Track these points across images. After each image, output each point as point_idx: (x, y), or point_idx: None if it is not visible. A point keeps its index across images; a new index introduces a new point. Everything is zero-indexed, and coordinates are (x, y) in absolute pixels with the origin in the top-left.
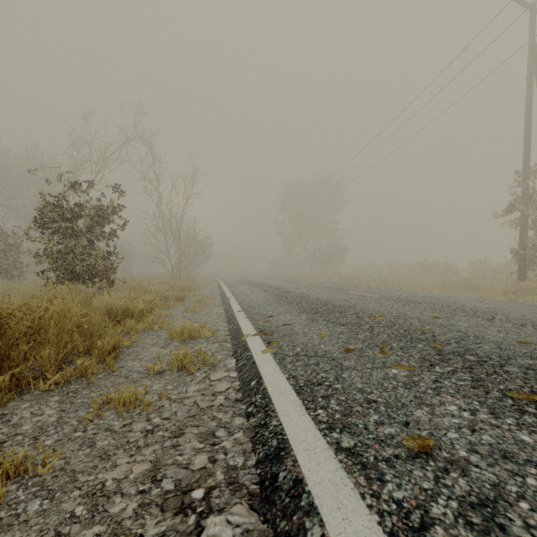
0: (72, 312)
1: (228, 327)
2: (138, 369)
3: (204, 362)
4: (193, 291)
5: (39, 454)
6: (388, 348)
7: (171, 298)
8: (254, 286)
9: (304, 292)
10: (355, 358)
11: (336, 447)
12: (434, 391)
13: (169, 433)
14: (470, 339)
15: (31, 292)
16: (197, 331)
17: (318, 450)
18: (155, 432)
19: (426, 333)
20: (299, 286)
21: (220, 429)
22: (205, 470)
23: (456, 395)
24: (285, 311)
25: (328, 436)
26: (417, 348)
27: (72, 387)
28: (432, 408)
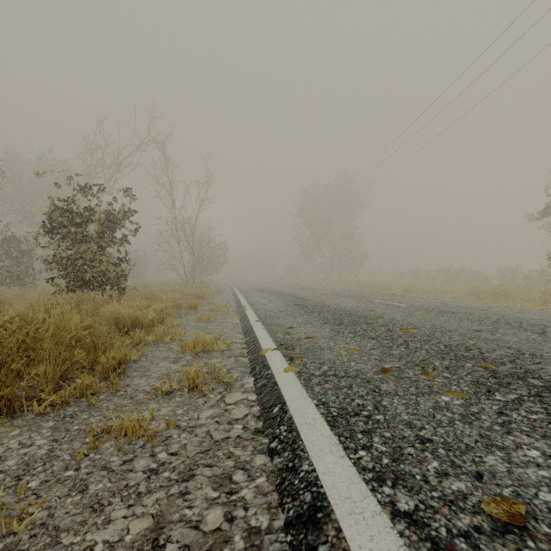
0: (71, 324)
1: (244, 339)
2: (144, 388)
3: (218, 382)
4: (207, 299)
5: (20, 501)
6: (430, 368)
7: (184, 306)
8: (271, 294)
9: (325, 300)
10: (394, 380)
11: (392, 510)
12: (502, 427)
13: (177, 474)
14: (526, 357)
15: (40, 300)
16: (211, 344)
17: (367, 513)
18: (160, 472)
19: (471, 349)
20: (318, 294)
21: (238, 471)
22: (221, 533)
23: (533, 434)
24: (306, 322)
25: (378, 492)
26: (465, 368)
27: (70, 409)
28: (507, 452)
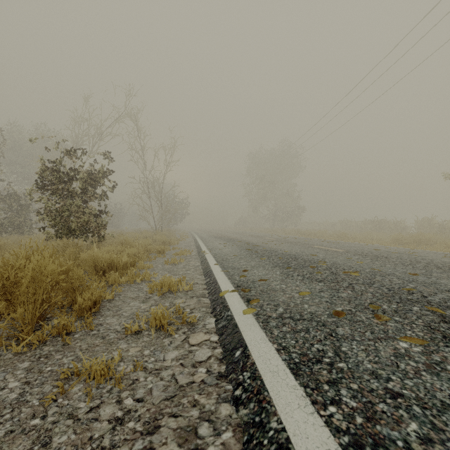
0: (48, 270)
1: (205, 281)
2: (116, 327)
3: (183, 322)
4: (172, 244)
5: None
6: (380, 311)
7: (153, 251)
8: (226, 240)
9: (272, 246)
10: (348, 324)
11: None
12: None
13: (142, 425)
14: None
15: (34, 245)
16: (176, 285)
17: None
18: (125, 422)
19: (414, 293)
20: (265, 240)
21: (203, 423)
22: None
23: None
24: (258, 265)
25: None
26: (414, 312)
27: (46, 349)
28: None
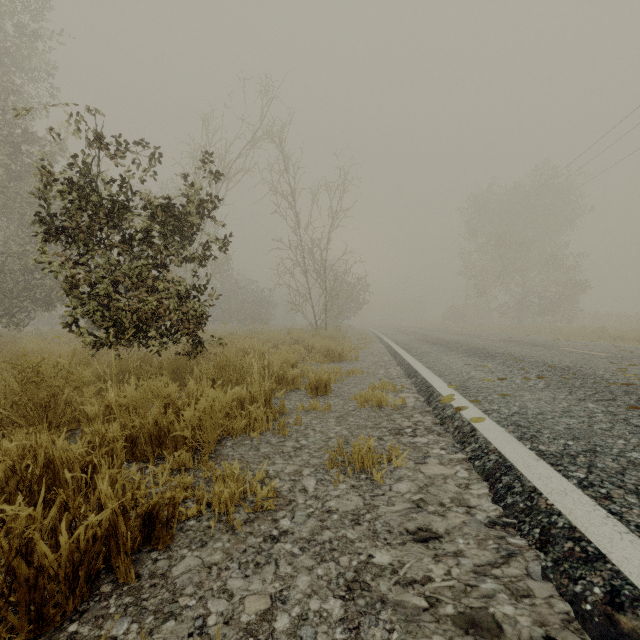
0: None
1: None
2: None
3: None
4: (346, 359)
5: None
6: None
7: (302, 382)
8: (468, 354)
9: None
10: None
11: None
12: None
13: None
14: None
15: None
16: None
17: None
18: None
19: None
20: (594, 359)
21: None
22: None
23: None
24: None
25: None
26: None
27: None
28: None
